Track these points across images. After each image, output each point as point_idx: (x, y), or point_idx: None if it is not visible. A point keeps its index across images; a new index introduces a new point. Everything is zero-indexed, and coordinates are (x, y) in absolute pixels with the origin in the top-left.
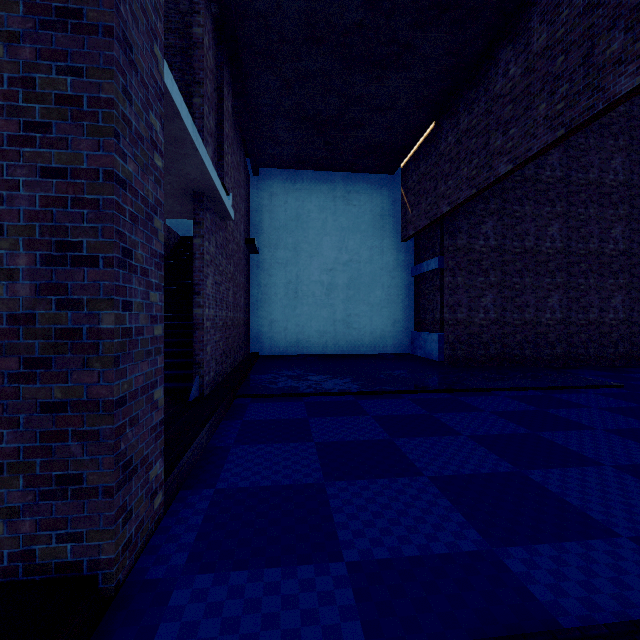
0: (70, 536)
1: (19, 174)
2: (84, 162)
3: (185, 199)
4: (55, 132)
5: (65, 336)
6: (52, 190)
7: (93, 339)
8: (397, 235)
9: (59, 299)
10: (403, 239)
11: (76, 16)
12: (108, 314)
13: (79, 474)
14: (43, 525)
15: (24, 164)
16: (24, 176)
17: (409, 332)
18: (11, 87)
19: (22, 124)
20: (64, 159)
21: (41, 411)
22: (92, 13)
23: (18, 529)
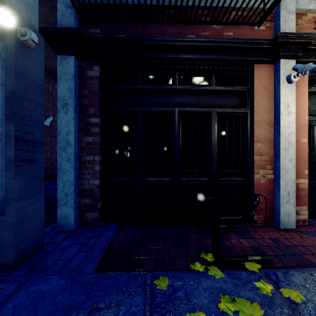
0: None
1: None
2: None
3: None
4: None
5: None
6: None
7: None
8: None
9: None
10: None
11: None
12: None
13: None
14: None
15: None
16: None
17: None
18: None
19: None
20: None
21: None
22: None
23: None
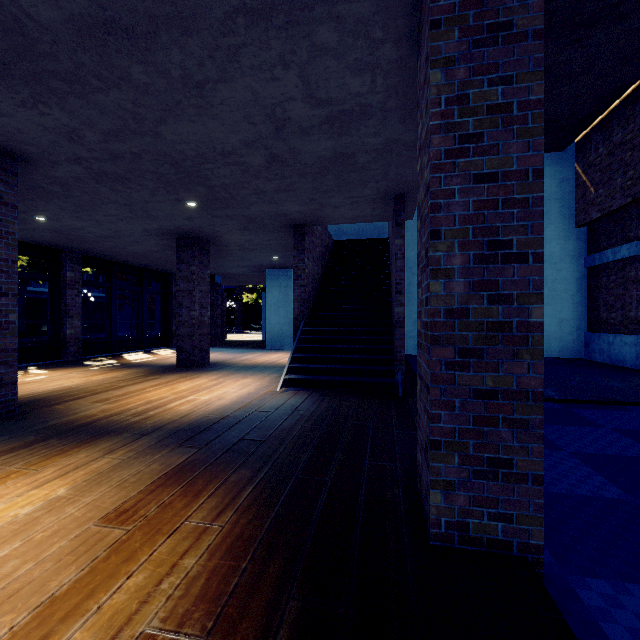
0: (500, 516)
1: (454, 183)
2: (513, 164)
3: (380, 203)
4: (486, 140)
5: (495, 329)
6: (483, 194)
7: (522, 332)
8: (564, 221)
9: (490, 294)
10: (579, 224)
11: (506, 28)
12: (537, 308)
13: (508, 459)
14: (475, 501)
15: (458, 174)
16: (458, 184)
17: (581, 333)
18: (447, 107)
19: (457, 138)
20: (494, 164)
21: (473, 397)
22: (521, 21)
23: (453, 501)
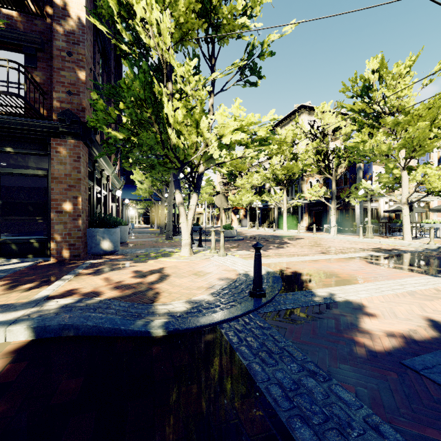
0: None
1: None
2: None
3: None
4: None
5: None
6: None
7: None
8: None
9: None
10: None
11: None
12: None
13: None
14: None
15: None
16: None
17: None
18: None
19: None
20: None
21: None
22: None
23: None
